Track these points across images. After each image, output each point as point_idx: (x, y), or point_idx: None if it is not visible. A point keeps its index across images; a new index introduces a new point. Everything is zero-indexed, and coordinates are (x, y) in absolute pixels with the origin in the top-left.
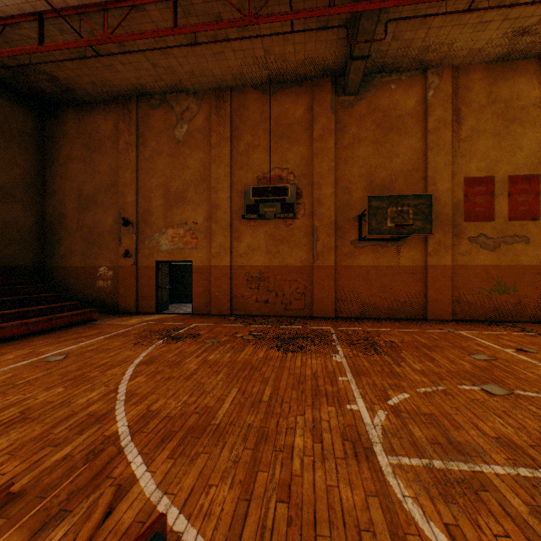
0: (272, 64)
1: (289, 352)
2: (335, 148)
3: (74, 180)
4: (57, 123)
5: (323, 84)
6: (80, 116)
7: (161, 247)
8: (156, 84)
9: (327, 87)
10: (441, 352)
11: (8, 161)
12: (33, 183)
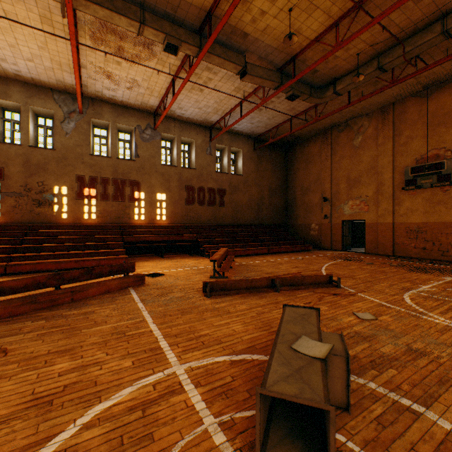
0: (424, 80)
1: (414, 272)
2: None
3: (299, 180)
4: (292, 153)
5: None
6: (302, 147)
7: (344, 212)
8: (341, 119)
9: None
10: None
11: (275, 177)
12: (282, 185)
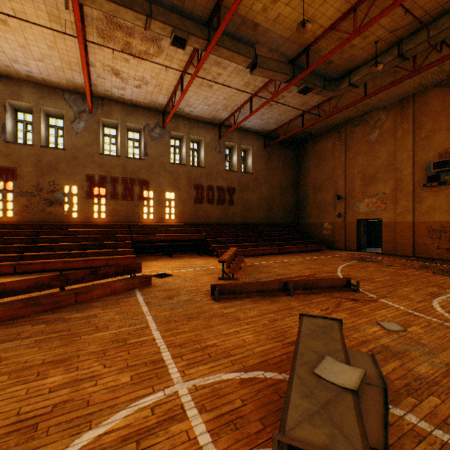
0: (448, 69)
1: (439, 275)
2: None
3: (311, 178)
4: (303, 150)
5: None
6: (314, 143)
7: (359, 210)
8: (356, 113)
9: None
10: None
11: (285, 175)
12: (294, 183)
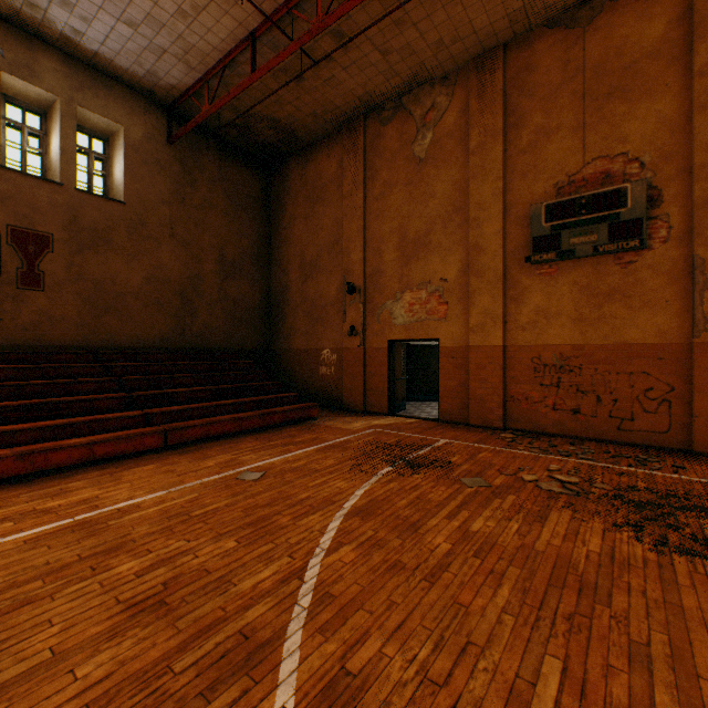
0: None
1: (673, 551)
2: None
3: (297, 244)
4: (281, 180)
5: None
6: (303, 163)
7: (394, 320)
8: (388, 84)
9: None
10: None
11: (237, 231)
12: (259, 253)
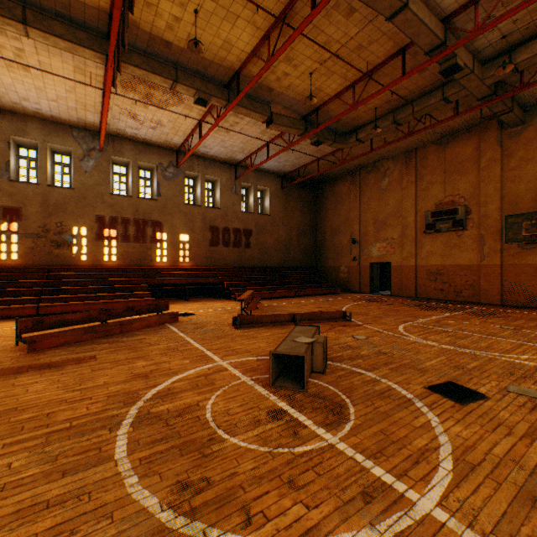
0: (440, 131)
1: (423, 310)
2: (501, 172)
3: (329, 220)
4: (322, 192)
5: (488, 126)
6: (332, 186)
7: (372, 254)
8: (369, 161)
9: (492, 127)
10: (533, 321)
11: (304, 217)
12: (312, 225)
